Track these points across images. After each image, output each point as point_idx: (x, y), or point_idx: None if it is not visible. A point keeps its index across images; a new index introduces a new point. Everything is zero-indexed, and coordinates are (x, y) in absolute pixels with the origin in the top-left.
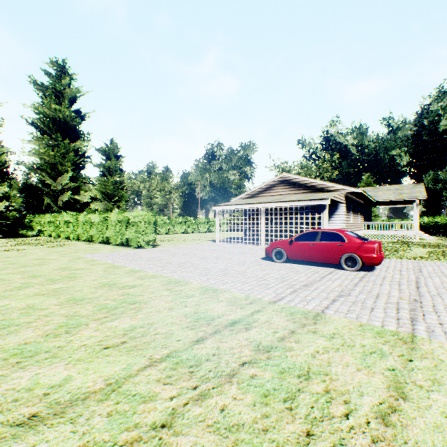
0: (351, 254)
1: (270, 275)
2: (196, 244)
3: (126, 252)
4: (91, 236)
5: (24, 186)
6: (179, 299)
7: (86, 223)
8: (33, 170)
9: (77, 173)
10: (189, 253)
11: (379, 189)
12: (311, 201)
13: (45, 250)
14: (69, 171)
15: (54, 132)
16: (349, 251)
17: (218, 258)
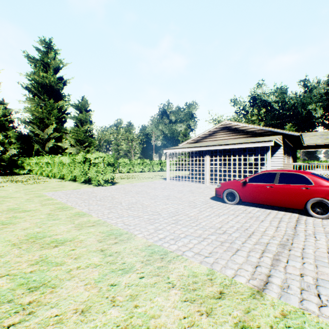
0: (321, 199)
1: (229, 224)
2: (150, 181)
3: (86, 190)
4: (63, 174)
5: (19, 135)
6: (109, 279)
7: (60, 164)
8: (26, 124)
9: (60, 126)
10: (141, 192)
11: (306, 135)
12: (255, 143)
13: (19, 187)
14: (54, 124)
15: (42, 94)
16: (318, 195)
17: (169, 197)
